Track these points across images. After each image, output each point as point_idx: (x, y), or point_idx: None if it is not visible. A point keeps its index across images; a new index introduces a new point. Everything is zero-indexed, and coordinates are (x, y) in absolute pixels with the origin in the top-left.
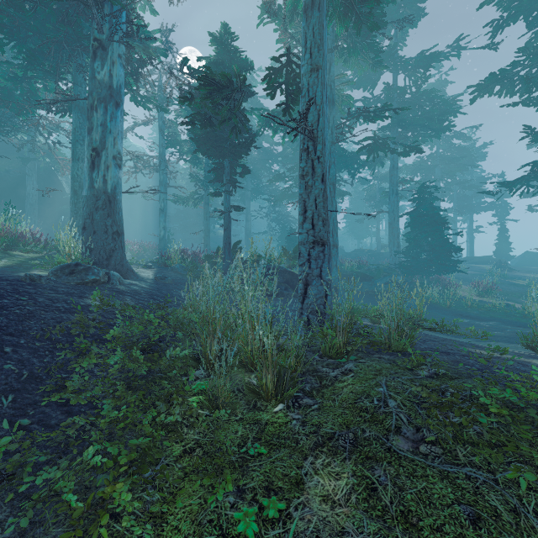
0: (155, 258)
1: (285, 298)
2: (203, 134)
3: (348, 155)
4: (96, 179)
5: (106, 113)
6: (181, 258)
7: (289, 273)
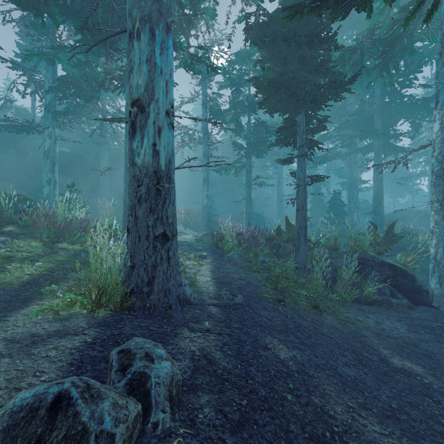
0: (203, 233)
1: (394, 309)
2: (274, 77)
3: (414, 102)
4: (136, 150)
5: (150, 40)
6: (238, 242)
7: (389, 267)
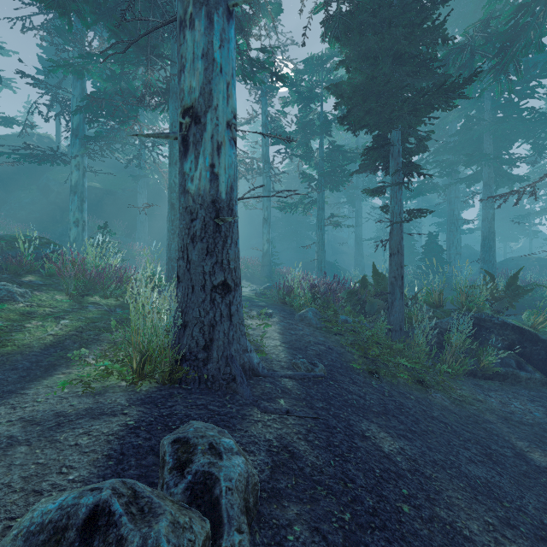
0: (265, 286)
1: (523, 386)
2: (362, 82)
3: (537, 117)
4: (188, 174)
5: (207, 28)
6: (311, 297)
7: (513, 329)
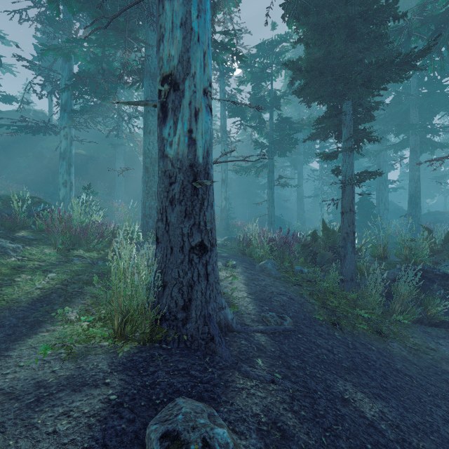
0: (226, 238)
1: None
2: (319, 57)
3: None
4: (167, 139)
5: None
6: (269, 249)
7: None
